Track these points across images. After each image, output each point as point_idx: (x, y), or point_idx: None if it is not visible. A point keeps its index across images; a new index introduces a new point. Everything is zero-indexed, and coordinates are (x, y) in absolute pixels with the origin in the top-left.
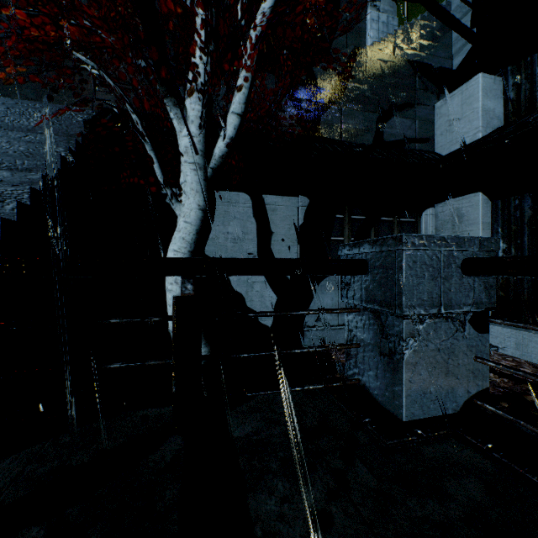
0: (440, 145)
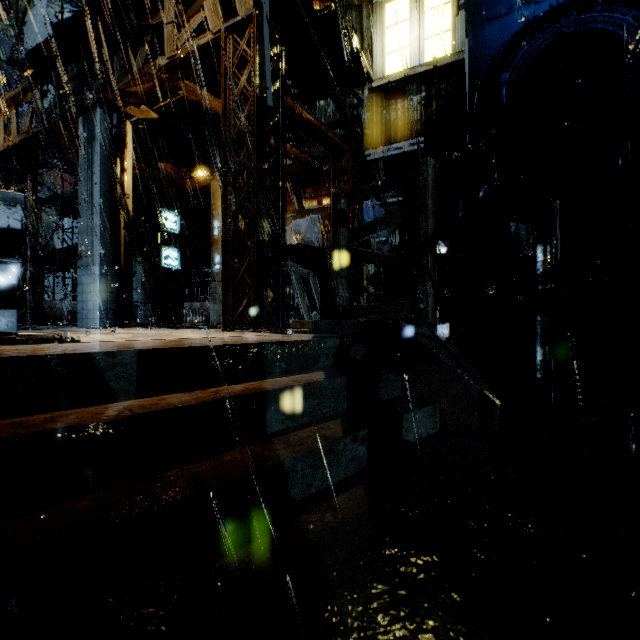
0: (56, 243)
